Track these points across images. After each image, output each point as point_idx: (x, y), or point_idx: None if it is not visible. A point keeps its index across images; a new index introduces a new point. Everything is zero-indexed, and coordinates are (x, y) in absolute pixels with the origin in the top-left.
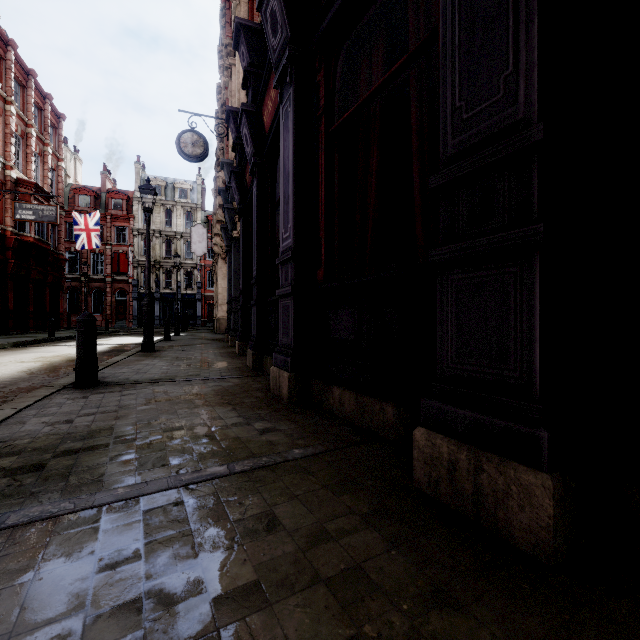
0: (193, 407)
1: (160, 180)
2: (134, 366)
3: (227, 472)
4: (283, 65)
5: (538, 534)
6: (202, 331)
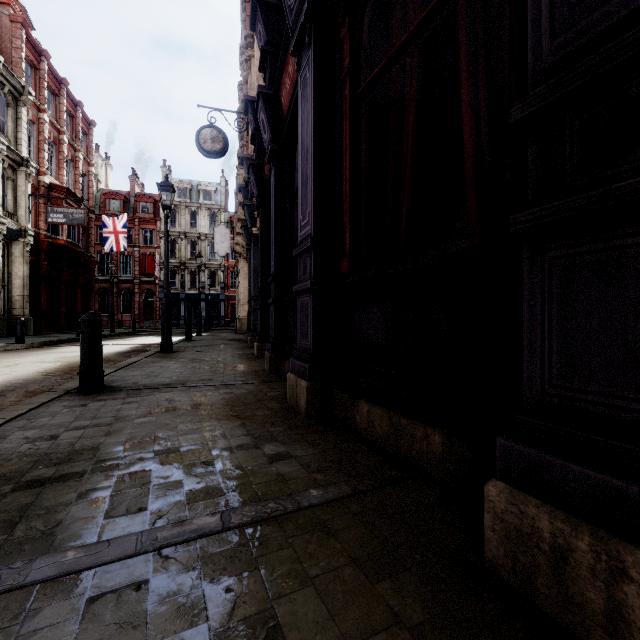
0: (197, 421)
1: (185, 183)
2: (147, 368)
3: (219, 527)
4: (301, 24)
5: None
6: (224, 331)
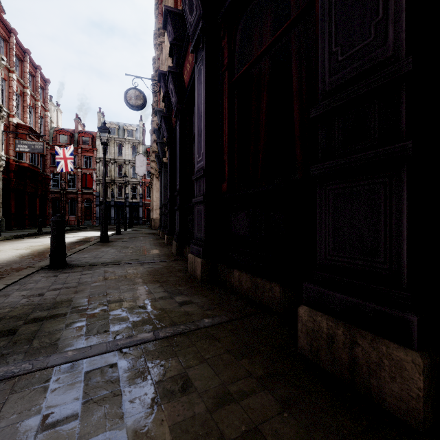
0: (132, 284)
1: (114, 124)
2: (93, 253)
3: (153, 338)
4: (197, 35)
5: (409, 402)
6: (143, 227)
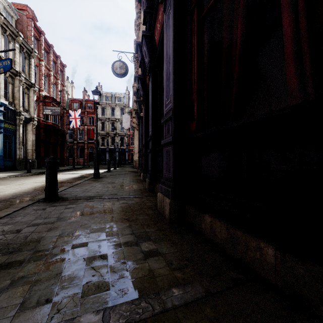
0: (103, 222)
1: (109, 93)
2: (84, 187)
3: None
4: None
5: None
6: (127, 167)
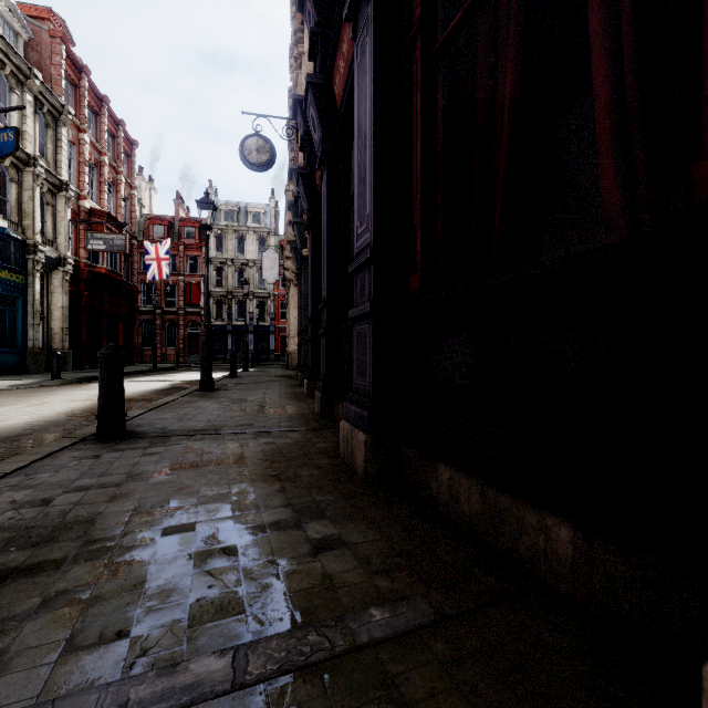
0: (225, 482)
1: (232, 205)
2: (181, 410)
3: (227, 681)
4: None
5: None
6: (274, 366)
